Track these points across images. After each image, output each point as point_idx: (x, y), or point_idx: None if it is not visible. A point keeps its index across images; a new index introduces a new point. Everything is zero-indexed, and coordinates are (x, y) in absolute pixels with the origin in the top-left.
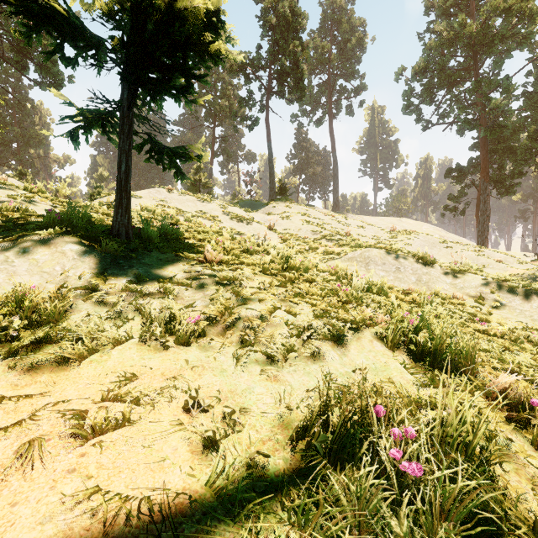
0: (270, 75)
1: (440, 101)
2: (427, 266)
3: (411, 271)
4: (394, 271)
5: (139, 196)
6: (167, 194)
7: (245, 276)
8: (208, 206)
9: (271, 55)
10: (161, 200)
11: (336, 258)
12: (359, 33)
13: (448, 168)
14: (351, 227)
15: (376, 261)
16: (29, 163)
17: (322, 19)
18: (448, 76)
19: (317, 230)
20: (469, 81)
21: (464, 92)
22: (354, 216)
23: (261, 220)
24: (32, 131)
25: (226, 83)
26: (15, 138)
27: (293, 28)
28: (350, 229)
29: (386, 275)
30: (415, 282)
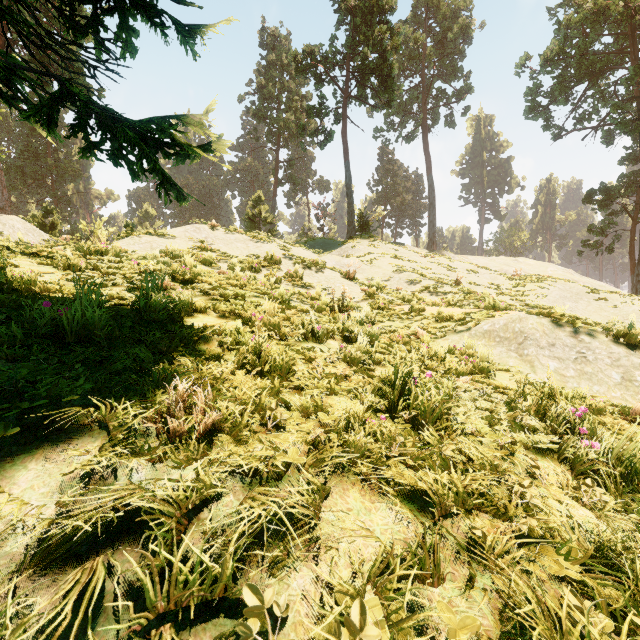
0: (348, 74)
1: (579, 99)
2: (638, 351)
3: (608, 361)
4: (575, 359)
5: (170, 235)
6: (210, 232)
7: (286, 515)
8: (264, 247)
9: (349, 48)
10: (201, 240)
11: (460, 330)
12: (463, 18)
13: (589, 190)
14: (459, 272)
15: (536, 338)
16: (64, 200)
17: (414, 5)
18: (592, 64)
19: (415, 279)
20: (623, 67)
21: (614, 85)
22: (456, 256)
23: (337, 265)
24: (67, 162)
25: (292, 93)
26: (48, 171)
27: (379, 8)
28: (461, 276)
29: (560, 366)
30: (621, 382)
